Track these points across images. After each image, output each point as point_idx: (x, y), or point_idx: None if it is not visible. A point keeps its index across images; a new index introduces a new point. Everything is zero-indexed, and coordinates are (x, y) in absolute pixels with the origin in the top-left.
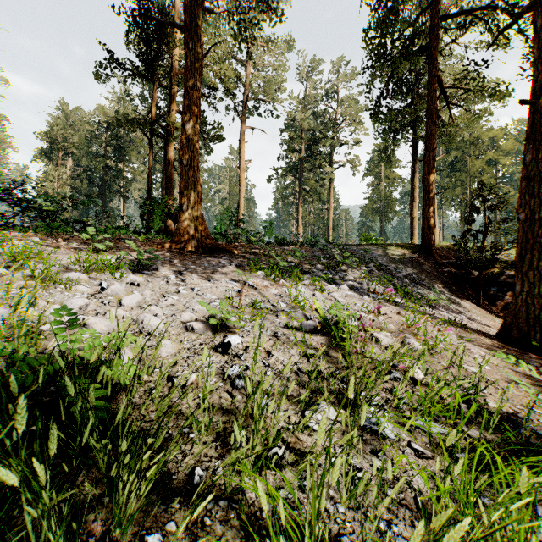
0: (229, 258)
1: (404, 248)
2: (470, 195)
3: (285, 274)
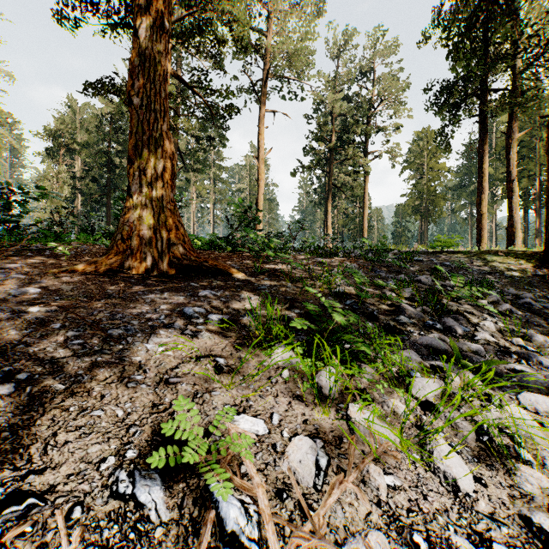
0: (214, 293)
1: (514, 259)
2: (539, 187)
3: (357, 360)
